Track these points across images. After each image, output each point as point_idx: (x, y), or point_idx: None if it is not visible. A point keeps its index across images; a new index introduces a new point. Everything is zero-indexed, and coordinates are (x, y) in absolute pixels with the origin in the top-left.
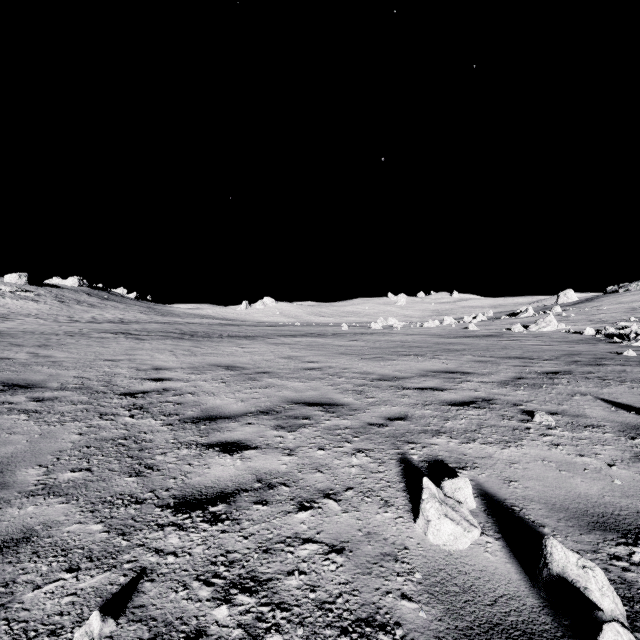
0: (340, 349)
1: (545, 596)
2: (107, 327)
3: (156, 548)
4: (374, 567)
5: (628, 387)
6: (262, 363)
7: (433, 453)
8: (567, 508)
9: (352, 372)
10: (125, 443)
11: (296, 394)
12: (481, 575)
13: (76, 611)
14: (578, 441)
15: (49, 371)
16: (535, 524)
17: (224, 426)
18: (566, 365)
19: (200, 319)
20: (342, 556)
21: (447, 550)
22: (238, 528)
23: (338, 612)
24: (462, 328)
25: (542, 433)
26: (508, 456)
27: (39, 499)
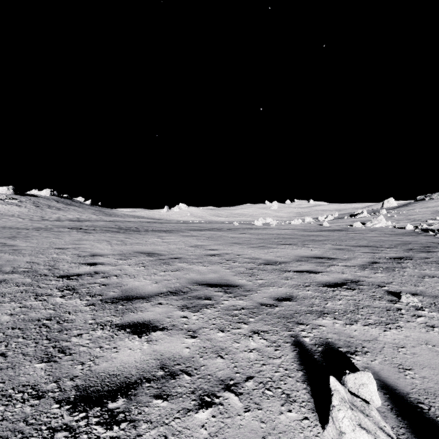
0: (233, 240)
1: None
2: (66, 224)
3: None
4: None
5: None
6: (175, 250)
7: (323, 335)
8: None
9: (243, 258)
10: (48, 324)
11: (200, 276)
12: None
13: None
14: None
15: (8, 257)
16: None
17: (138, 306)
18: (405, 252)
19: (134, 218)
20: None
21: None
22: (134, 434)
23: None
24: (318, 225)
25: (413, 314)
26: (392, 339)
27: None
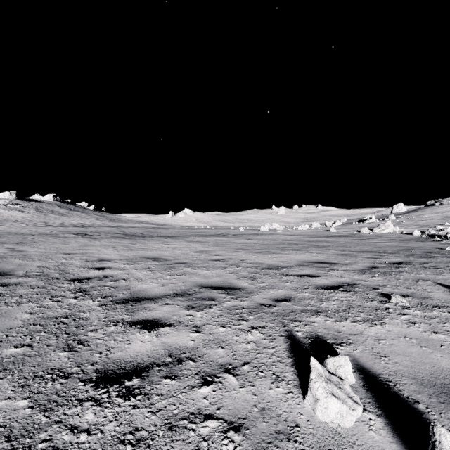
0: (238, 245)
1: None
2: (71, 229)
3: (72, 425)
4: (269, 447)
5: None
6: (180, 256)
7: (314, 330)
8: (435, 383)
9: (247, 262)
10: (65, 321)
11: (205, 280)
12: None
13: None
14: (430, 320)
15: (19, 262)
16: (410, 400)
17: (147, 306)
18: (406, 257)
19: (139, 224)
20: (239, 434)
21: (335, 428)
22: (148, 403)
23: None
24: (325, 230)
25: (399, 312)
26: (375, 333)
27: None
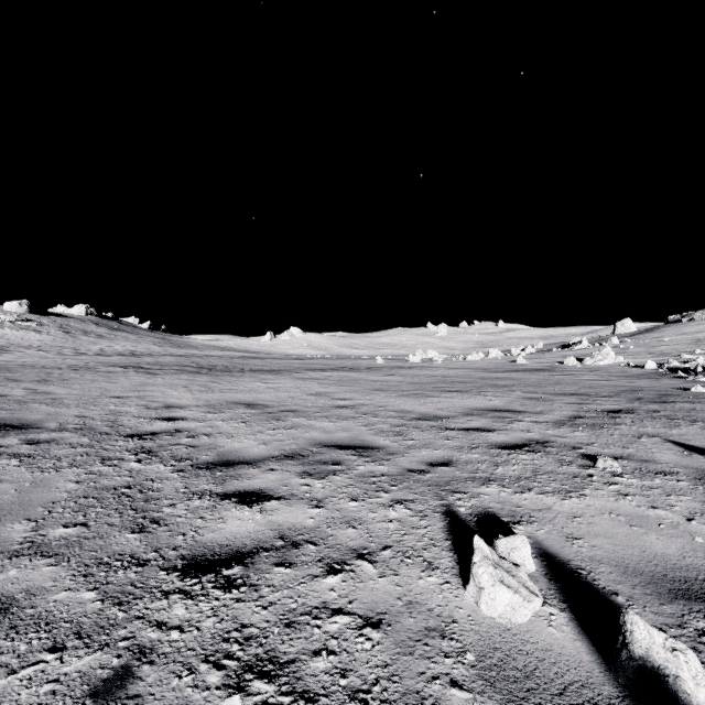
0: (375, 385)
1: (624, 683)
2: (116, 360)
3: (158, 621)
4: (417, 645)
5: (700, 428)
6: (287, 400)
7: (483, 505)
8: (642, 571)
9: (388, 410)
10: (129, 493)
11: (325, 436)
12: (546, 656)
13: (57, 703)
14: (649, 490)
15: (47, 409)
16: (606, 591)
17: (243, 473)
18: (628, 403)
19: (220, 351)
20: (379, 631)
21: (504, 624)
22: (256, 596)
23: (375, 704)
24: (509, 361)
25: (607, 481)
26: (570, 508)
27: (24, 560)
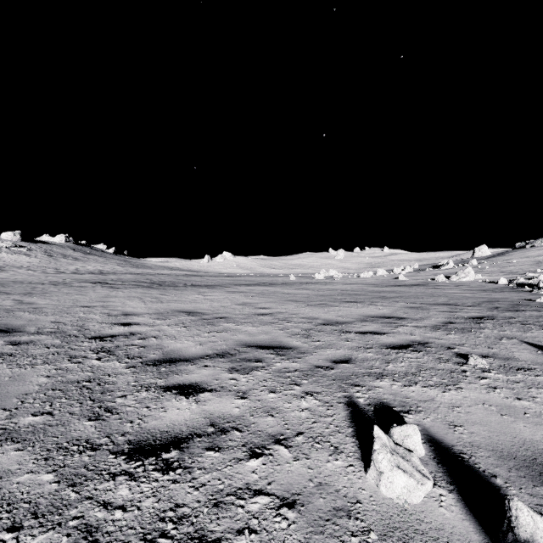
0: (289, 296)
1: None
2: (87, 277)
3: (105, 501)
4: (327, 525)
5: None
6: (220, 309)
7: (378, 396)
8: (515, 456)
9: (299, 317)
10: (89, 385)
11: (249, 338)
12: (439, 535)
13: None
14: (513, 384)
15: (29, 316)
16: (486, 474)
17: (182, 368)
18: (488, 311)
19: (168, 270)
20: (294, 511)
21: (401, 504)
22: (189, 478)
23: None
24: (393, 278)
25: (478, 376)
26: (450, 399)
27: None
